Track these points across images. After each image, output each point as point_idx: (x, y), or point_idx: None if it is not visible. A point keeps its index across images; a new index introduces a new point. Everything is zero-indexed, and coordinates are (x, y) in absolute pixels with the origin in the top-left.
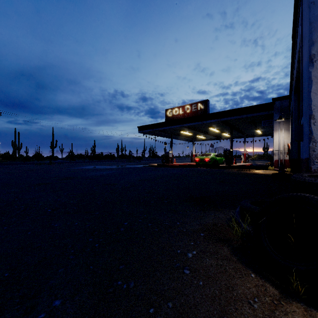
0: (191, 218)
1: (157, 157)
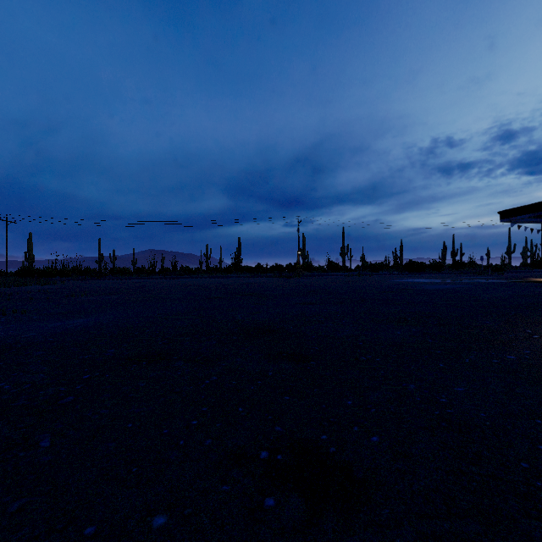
0: None
1: None
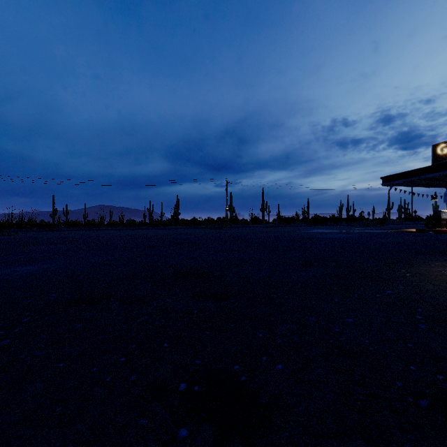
0: (446, 258)
1: (417, 220)
